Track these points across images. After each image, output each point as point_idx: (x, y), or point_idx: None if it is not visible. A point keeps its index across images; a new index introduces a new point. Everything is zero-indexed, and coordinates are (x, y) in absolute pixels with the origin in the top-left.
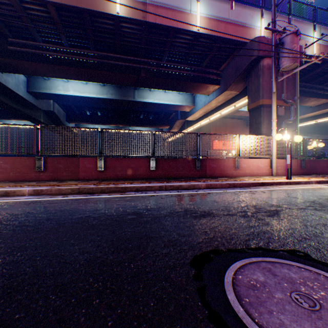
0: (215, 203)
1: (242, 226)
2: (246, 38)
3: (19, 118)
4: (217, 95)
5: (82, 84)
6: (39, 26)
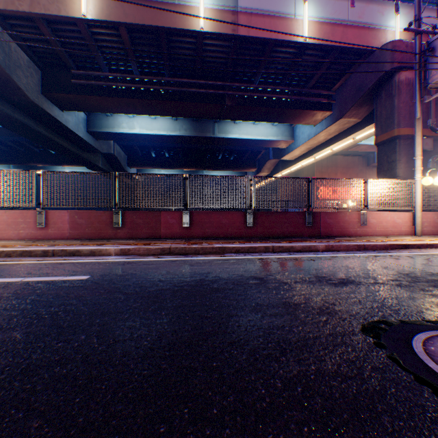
0: (350, 269)
1: (404, 296)
2: (373, 44)
3: (74, 163)
4: (327, 124)
5: (149, 119)
6: (106, 53)
